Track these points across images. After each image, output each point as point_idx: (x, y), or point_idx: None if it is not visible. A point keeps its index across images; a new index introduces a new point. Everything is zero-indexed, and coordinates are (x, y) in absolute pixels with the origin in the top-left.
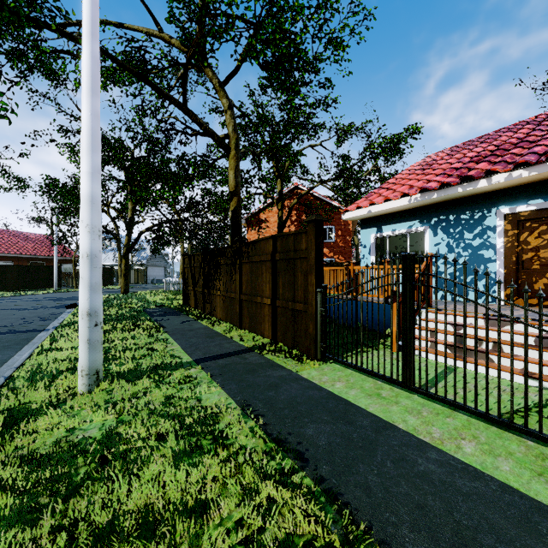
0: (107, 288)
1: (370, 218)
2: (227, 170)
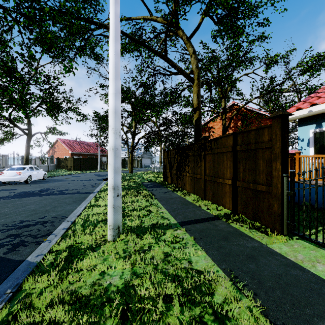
0: (122, 170)
1: (308, 117)
2: (188, 97)
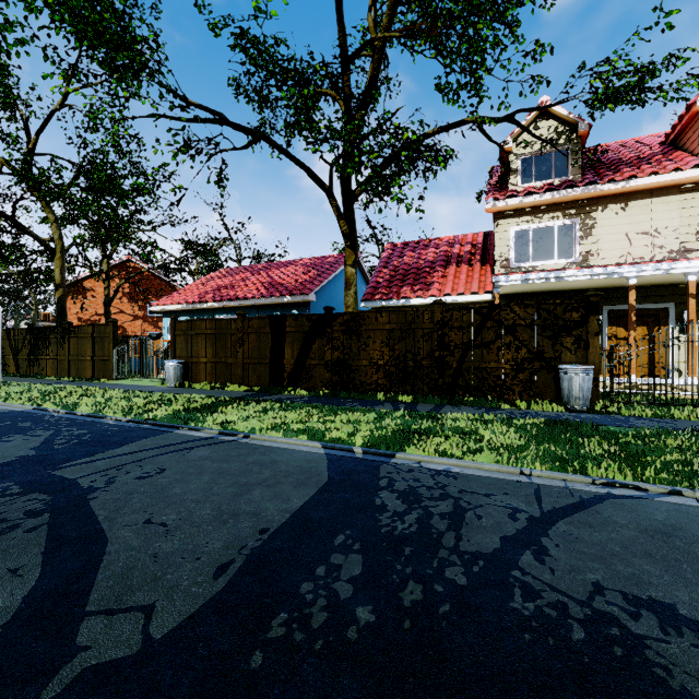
0: None
1: (168, 311)
2: None
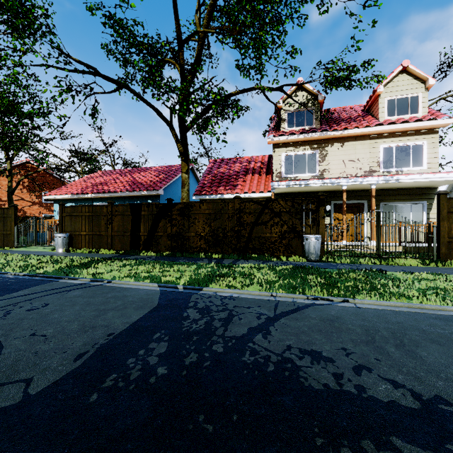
0: None
1: (58, 199)
2: None
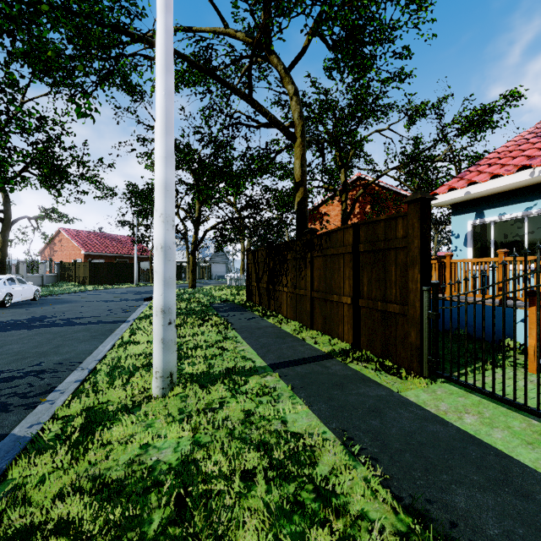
0: (177, 283)
1: (465, 202)
2: (288, 164)
